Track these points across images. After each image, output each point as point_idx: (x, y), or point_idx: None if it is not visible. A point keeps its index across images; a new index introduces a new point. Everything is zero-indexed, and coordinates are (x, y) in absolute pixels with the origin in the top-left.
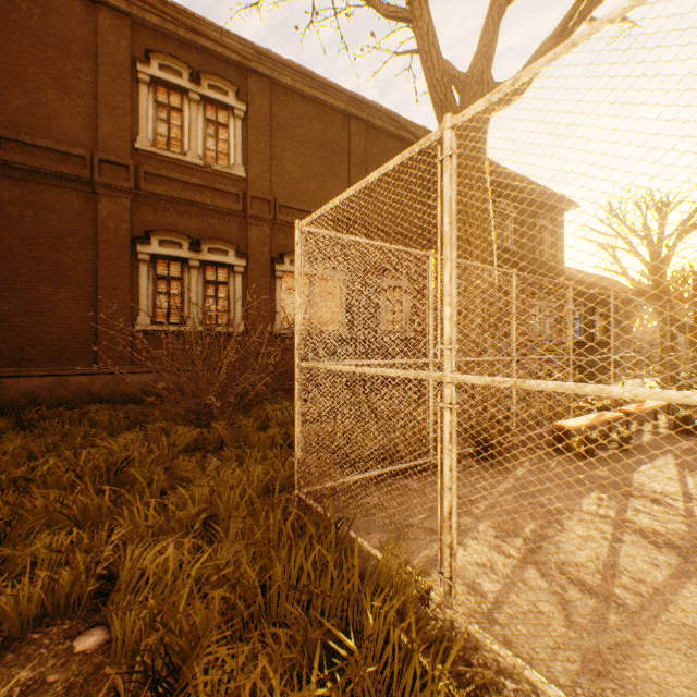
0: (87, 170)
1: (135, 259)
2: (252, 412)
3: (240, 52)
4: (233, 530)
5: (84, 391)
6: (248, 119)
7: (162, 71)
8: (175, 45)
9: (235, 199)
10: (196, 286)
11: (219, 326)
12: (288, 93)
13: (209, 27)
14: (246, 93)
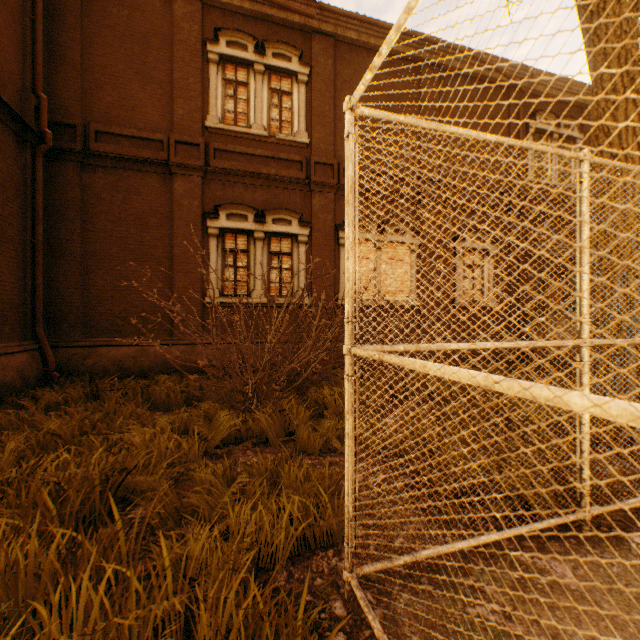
0: (164, 153)
1: (206, 234)
2: (307, 394)
3: (301, 11)
4: None
5: (161, 360)
6: (312, 82)
7: (229, 48)
8: (242, 20)
9: (299, 167)
10: (261, 258)
11: (283, 297)
12: (352, 49)
13: None
14: (309, 56)
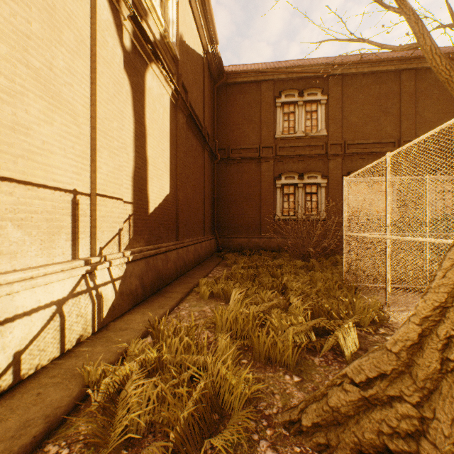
0: (257, 153)
1: (274, 187)
2: (328, 258)
3: (323, 72)
4: (317, 285)
5: (256, 245)
6: (328, 102)
7: (286, 98)
8: (291, 82)
9: (321, 148)
10: (301, 196)
11: (312, 215)
12: (352, 77)
13: (307, 66)
14: (327, 89)
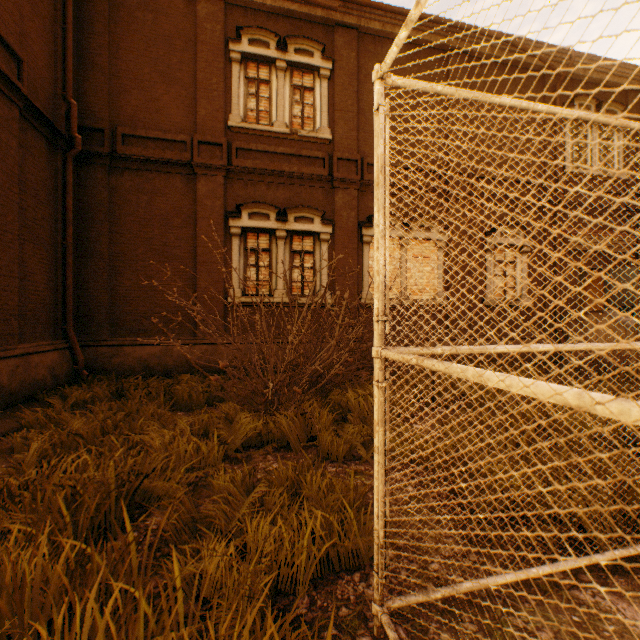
0: (188, 154)
1: (228, 234)
2: (330, 396)
3: (324, 3)
4: None
5: (184, 360)
6: (334, 77)
7: (251, 46)
8: (264, 17)
9: (321, 164)
10: (283, 257)
11: (305, 296)
12: (376, 40)
13: None
14: (332, 50)
